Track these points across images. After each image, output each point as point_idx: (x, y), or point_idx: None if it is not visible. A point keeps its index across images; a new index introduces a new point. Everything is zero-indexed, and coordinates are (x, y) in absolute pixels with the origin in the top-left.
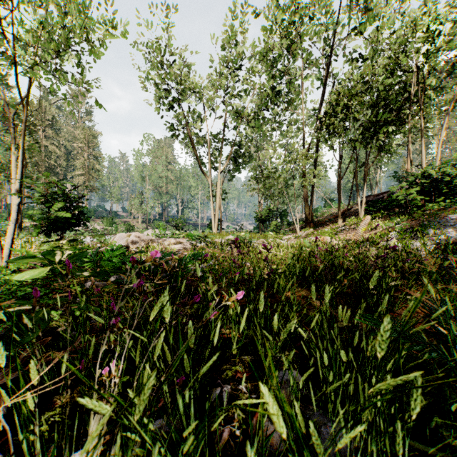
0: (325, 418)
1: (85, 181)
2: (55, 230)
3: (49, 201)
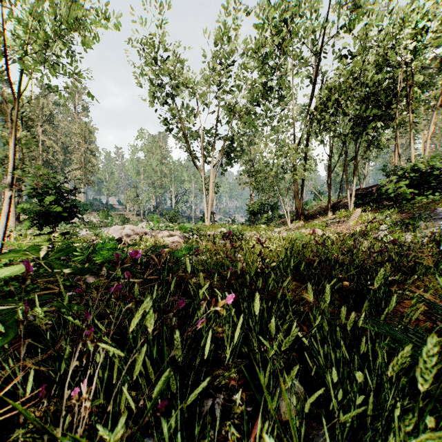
0: (332, 439)
1: (81, 175)
2: (47, 223)
3: (41, 194)
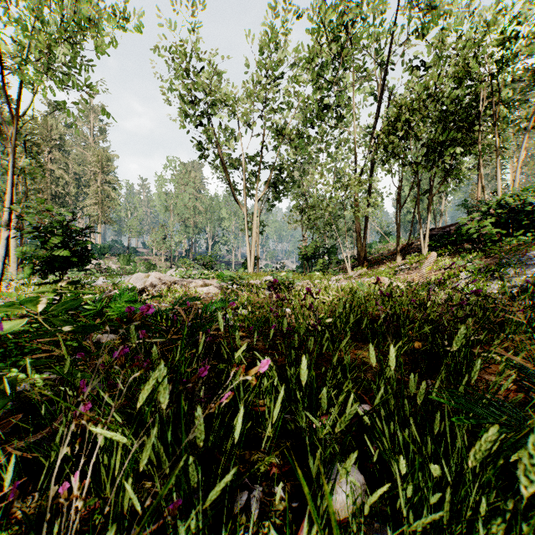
0: None
1: (98, 212)
2: (52, 269)
3: (45, 234)
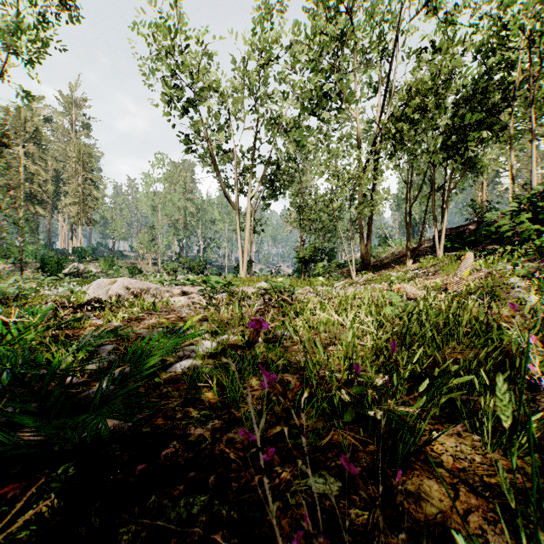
0: None
1: (79, 212)
2: None
3: None
